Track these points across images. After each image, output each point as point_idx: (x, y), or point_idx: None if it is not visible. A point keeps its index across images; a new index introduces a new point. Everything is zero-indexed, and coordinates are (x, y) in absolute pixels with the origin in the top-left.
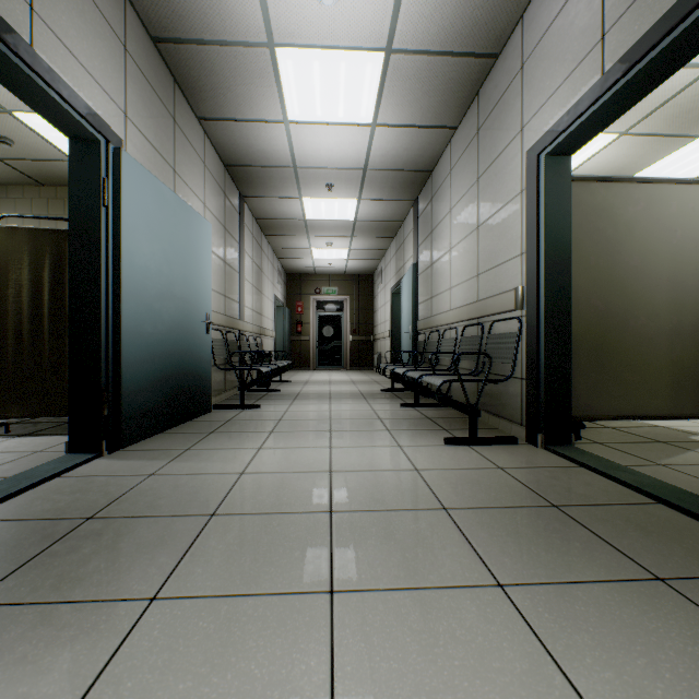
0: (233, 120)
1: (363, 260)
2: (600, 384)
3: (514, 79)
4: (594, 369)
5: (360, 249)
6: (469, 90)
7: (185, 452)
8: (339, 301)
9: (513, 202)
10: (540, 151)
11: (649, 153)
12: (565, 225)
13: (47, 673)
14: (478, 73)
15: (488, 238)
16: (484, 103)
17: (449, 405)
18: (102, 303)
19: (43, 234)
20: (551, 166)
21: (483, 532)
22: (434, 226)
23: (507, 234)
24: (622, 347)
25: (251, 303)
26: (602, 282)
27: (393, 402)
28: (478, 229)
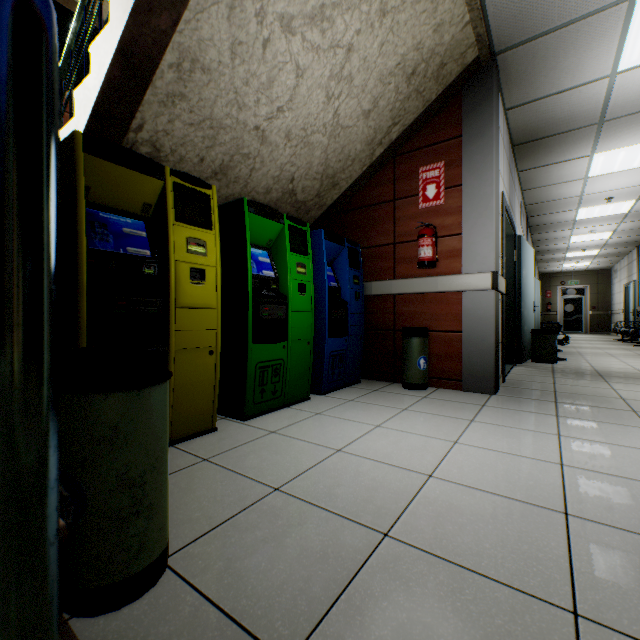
0: (546, 245)
1: (601, 264)
2: None
3: None
4: None
5: (599, 261)
6: None
7: None
8: (579, 289)
9: None
10: None
11: None
12: None
13: (569, 348)
14: None
15: None
16: None
17: (635, 336)
18: None
19: None
20: None
21: (629, 349)
22: None
23: None
24: None
25: None
26: None
27: (619, 342)
28: None
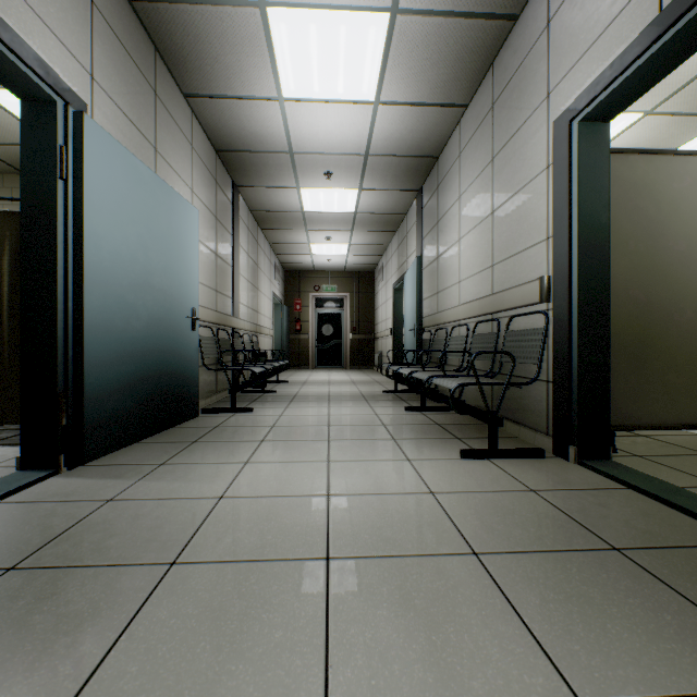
0: (222, 97)
1: (363, 256)
2: (640, 388)
3: (538, 39)
4: (634, 371)
5: (361, 244)
6: (482, 60)
7: (158, 468)
8: (338, 299)
9: (537, 180)
10: (572, 116)
11: (674, 136)
12: (601, 203)
13: None
14: (494, 39)
15: (505, 224)
16: (500, 73)
17: (465, 412)
18: (59, 293)
19: (2, 216)
20: (585, 134)
21: (533, 594)
22: (440, 216)
23: (529, 217)
24: (665, 345)
25: (246, 299)
26: (642, 270)
27: (397, 405)
28: (493, 215)
